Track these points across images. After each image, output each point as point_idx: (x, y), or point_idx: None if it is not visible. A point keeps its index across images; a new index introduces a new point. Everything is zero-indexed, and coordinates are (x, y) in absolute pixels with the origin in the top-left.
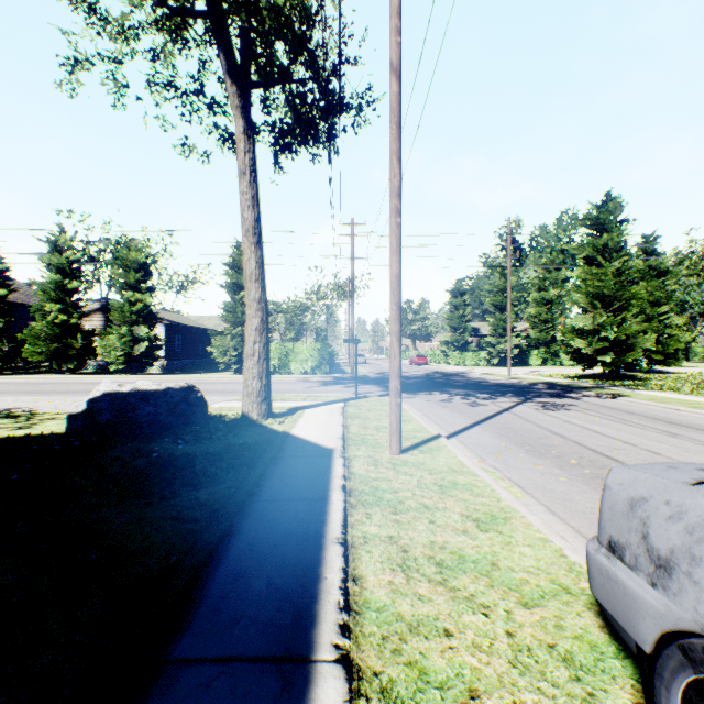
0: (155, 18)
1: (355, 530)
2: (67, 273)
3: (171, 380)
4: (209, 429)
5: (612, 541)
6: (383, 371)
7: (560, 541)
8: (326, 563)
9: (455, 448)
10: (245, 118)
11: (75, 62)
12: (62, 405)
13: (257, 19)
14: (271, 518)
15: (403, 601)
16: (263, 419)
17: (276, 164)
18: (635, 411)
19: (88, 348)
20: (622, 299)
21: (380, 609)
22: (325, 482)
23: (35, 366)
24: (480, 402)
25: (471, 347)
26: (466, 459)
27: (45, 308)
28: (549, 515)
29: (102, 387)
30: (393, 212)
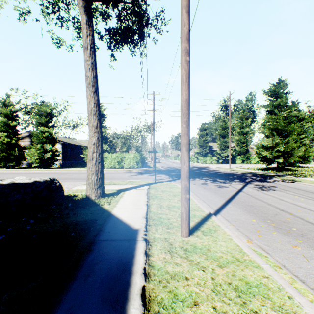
0: None
1: None
2: (10, 117)
3: (61, 171)
4: (59, 208)
5: None
6: (168, 166)
7: None
8: None
9: (227, 228)
10: (87, 14)
11: None
12: None
13: None
14: None
15: None
16: (98, 199)
17: (112, 55)
18: (313, 191)
19: (21, 155)
20: (286, 131)
21: None
22: (125, 283)
23: None
24: (223, 185)
25: (209, 154)
26: (241, 242)
27: None
28: None
29: None
30: (183, 52)
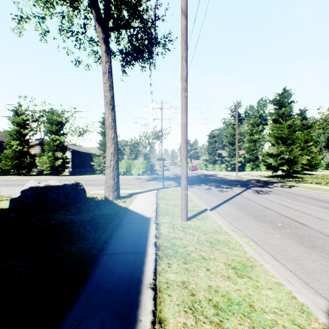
0: None
1: (161, 277)
2: (22, 126)
3: (72, 178)
4: (86, 206)
5: None
6: (176, 173)
7: (289, 285)
8: (141, 306)
9: (216, 217)
10: (106, 44)
11: (20, 17)
12: (13, 192)
13: None
14: (110, 267)
15: None
16: (115, 200)
17: (123, 71)
18: (302, 195)
19: (33, 162)
20: (291, 139)
21: None
22: (144, 240)
23: (7, 171)
24: (224, 189)
25: (218, 162)
26: (223, 224)
27: (11, 143)
28: (275, 261)
29: (29, 184)
30: (183, 90)
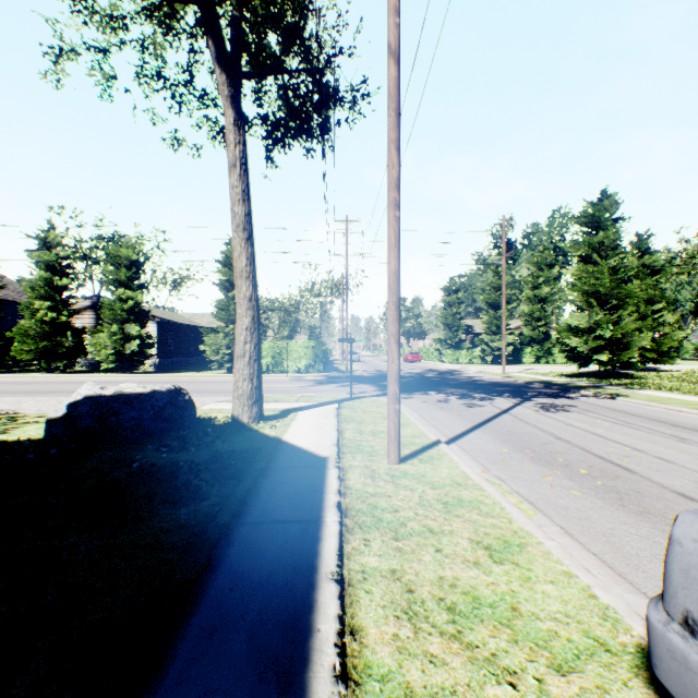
0: (144, 7)
1: (352, 562)
2: (57, 270)
3: (162, 378)
4: (196, 434)
5: (689, 618)
6: (377, 369)
7: (586, 576)
8: (318, 609)
9: (457, 456)
10: (235, 108)
11: (59, 51)
12: (45, 407)
13: (249, 8)
14: (257, 546)
15: (411, 664)
16: (254, 423)
17: (269, 158)
18: (637, 413)
19: (78, 346)
20: (617, 297)
21: (384, 678)
22: (318, 498)
23: (25, 365)
24: (477, 402)
25: (465, 344)
26: (470, 469)
27: (34, 306)
28: (566, 538)
29: (83, 390)
30: (391, 205)
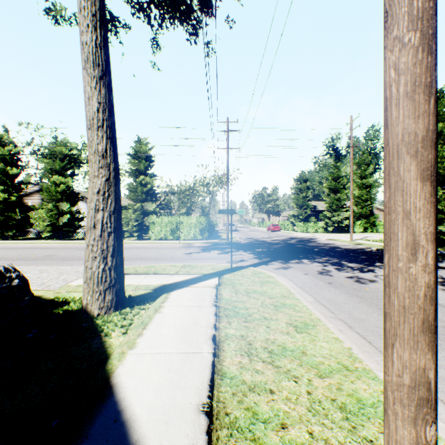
0: None
1: None
2: (9, 162)
3: (81, 245)
4: None
5: None
6: (250, 236)
7: None
8: None
9: None
10: None
11: None
12: None
13: None
14: None
15: None
16: (105, 315)
17: (153, 39)
18: None
19: (27, 219)
20: None
21: None
22: None
23: None
24: (361, 275)
25: (311, 219)
26: None
27: None
28: None
29: None
30: None
